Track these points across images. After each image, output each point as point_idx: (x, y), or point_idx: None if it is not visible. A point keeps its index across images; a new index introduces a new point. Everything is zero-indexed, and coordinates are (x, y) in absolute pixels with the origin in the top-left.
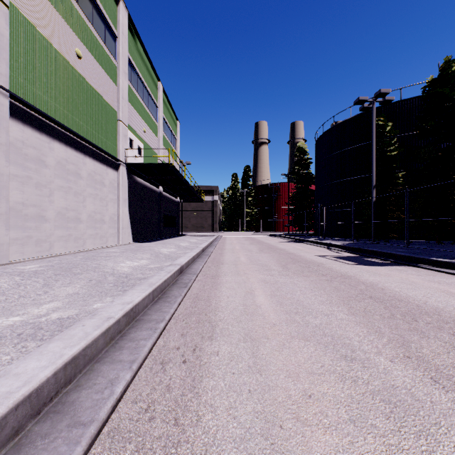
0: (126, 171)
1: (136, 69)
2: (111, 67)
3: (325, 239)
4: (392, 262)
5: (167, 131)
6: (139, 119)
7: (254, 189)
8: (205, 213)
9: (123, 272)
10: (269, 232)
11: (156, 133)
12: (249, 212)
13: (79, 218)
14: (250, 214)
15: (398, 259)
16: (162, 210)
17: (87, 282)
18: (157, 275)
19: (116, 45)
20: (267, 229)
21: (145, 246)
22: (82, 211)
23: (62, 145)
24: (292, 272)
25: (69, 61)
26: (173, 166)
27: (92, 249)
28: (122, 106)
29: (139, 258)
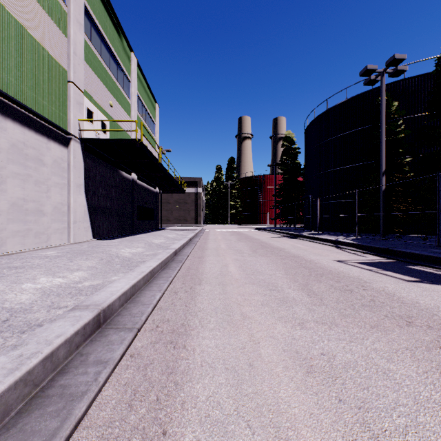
0: (80, 149)
1: (99, 26)
2: (56, 8)
3: (320, 233)
4: None
5: (143, 112)
6: (103, 88)
7: (238, 181)
8: (188, 206)
9: (11, 306)
10: (254, 225)
11: (127, 111)
12: (234, 204)
13: None
14: (234, 207)
15: None
16: (136, 200)
17: None
18: None
19: None
20: (252, 222)
21: (103, 245)
22: None
23: None
24: (336, 310)
25: None
26: (143, 144)
27: (16, 252)
28: (74, 64)
29: (73, 268)
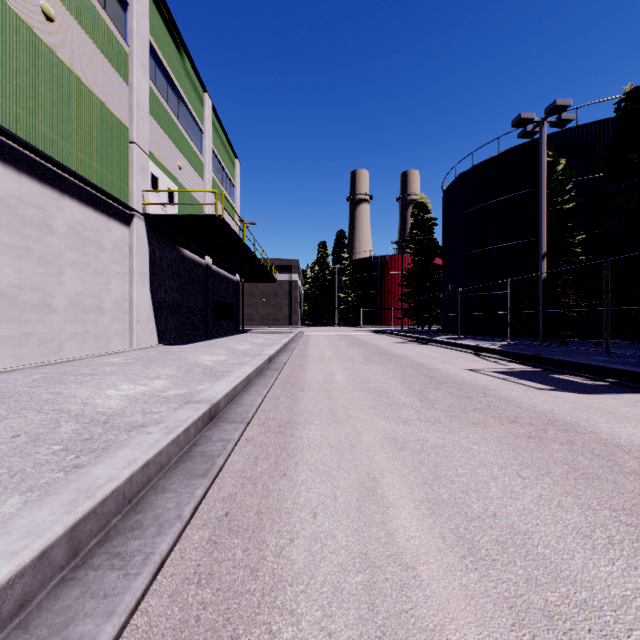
0: (145, 228)
1: (165, 65)
2: (116, 50)
3: (461, 338)
4: (612, 384)
5: (219, 172)
6: (171, 146)
7: (350, 264)
8: (280, 299)
9: (104, 410)
10: (372, 326)
11: (200, 172)
12: (344, 297)
13: (50, 304)
14: (345, 300)
15: (619, 377)
16: (210, 293)
17: (3, 442)
18: (133, 443)
19: (126, 18)
20: (370, 322)
21: (175, 351)
22: (55, 292)
23: (9, 170)
24: (444, 412)
25: (26, 20)
26: (224, 221)
27: (75, 359)
28: (138, 119)
29: (152, 376)
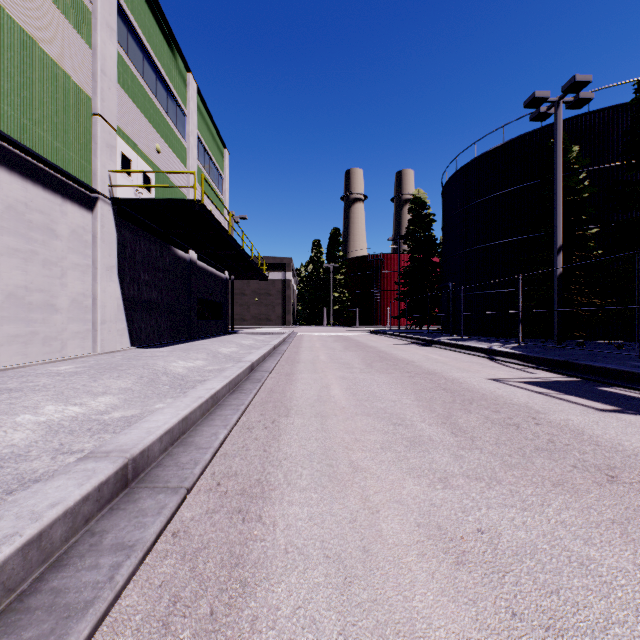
0: (112, 214)
1: (140, 33)
2: (74, 4)
3: (465, 339)
4: None
5: (206, 161)
6: (146, 125)
7: (345, 263)
8: (273, 299)
9: None
10: (368, 326)
11: (182, 159)
12: (339, 297)
13: None
14: (340, 300)
15: None
16: (195, 290)
17: None
18: None
19: None
20: (365, 322)
21: (144, 356)
22: None
23: None
24: (496, 458)
25: None
26: (205, 207)
27: (13, 367)
28: (103, 88)
29: (97, 391)
